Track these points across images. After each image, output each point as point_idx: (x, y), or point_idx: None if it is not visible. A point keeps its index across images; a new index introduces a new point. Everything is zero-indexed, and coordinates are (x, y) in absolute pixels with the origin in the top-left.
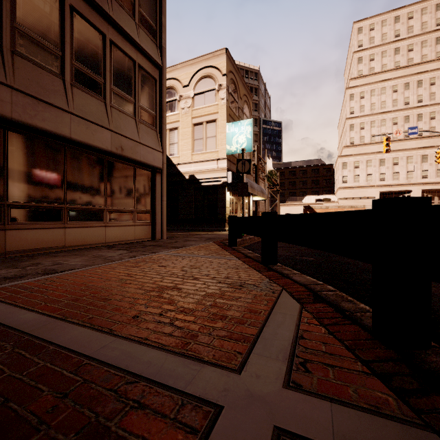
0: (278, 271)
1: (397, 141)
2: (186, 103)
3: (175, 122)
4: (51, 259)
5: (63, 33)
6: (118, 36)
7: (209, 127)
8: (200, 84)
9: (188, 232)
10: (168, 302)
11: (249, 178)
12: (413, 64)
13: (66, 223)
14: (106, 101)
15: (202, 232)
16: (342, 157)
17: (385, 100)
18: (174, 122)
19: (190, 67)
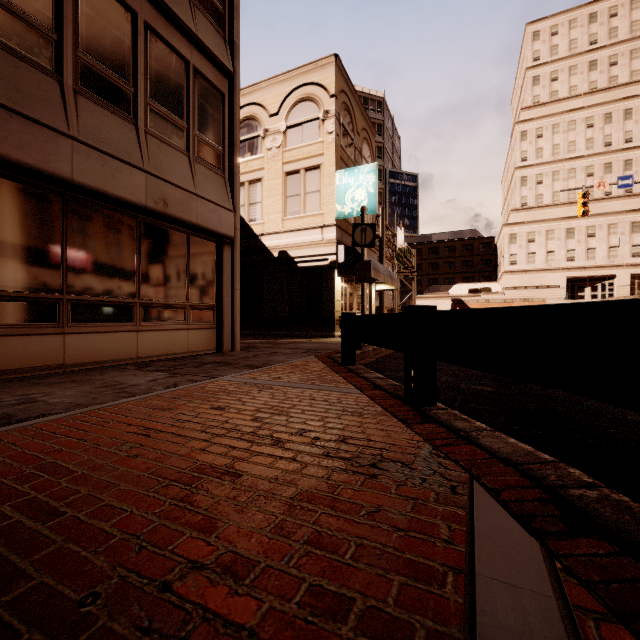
0: (444, 422)
1: (593, 201)
2: (274, 141)
3: (258, 170)
4: (24, 391)
5: (60, 2)
6: (159, 17)
7: (309, 177)
8: (295, 112)
9: (276, 339)
10: (200, 528)
11: (371, 256)
12: (618, 85)
13: (66, 325)
14: (139, 123)
15: (298, 339)
16: (509, 226)
17: (574, 139)
18: (256, 170)
19: (281, 85)
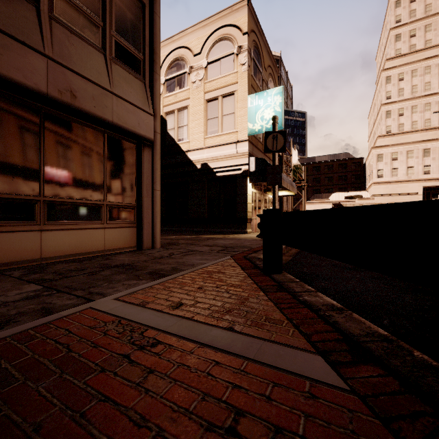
0: None
1: None
2: (198, 75)
3: (185, 99)
4: None
5: None
6: None
7: (226, 102)
8: (214, 50)
9: (198, 235)
10: None
11: None
12: None
13: None
14: (41, 6)
15: (216, 235)
16: (377, 148)
17: (429, 80)
18: (183, 99)
19: (203, 29)
